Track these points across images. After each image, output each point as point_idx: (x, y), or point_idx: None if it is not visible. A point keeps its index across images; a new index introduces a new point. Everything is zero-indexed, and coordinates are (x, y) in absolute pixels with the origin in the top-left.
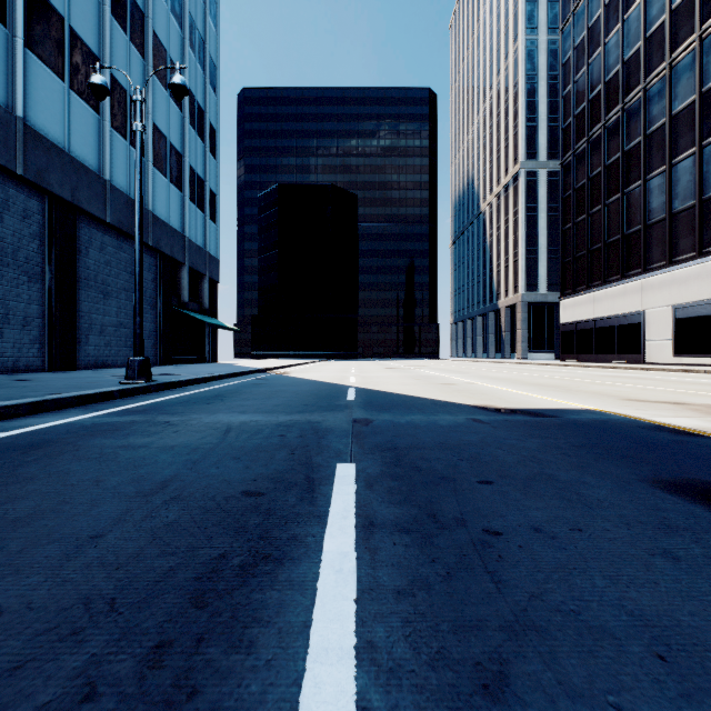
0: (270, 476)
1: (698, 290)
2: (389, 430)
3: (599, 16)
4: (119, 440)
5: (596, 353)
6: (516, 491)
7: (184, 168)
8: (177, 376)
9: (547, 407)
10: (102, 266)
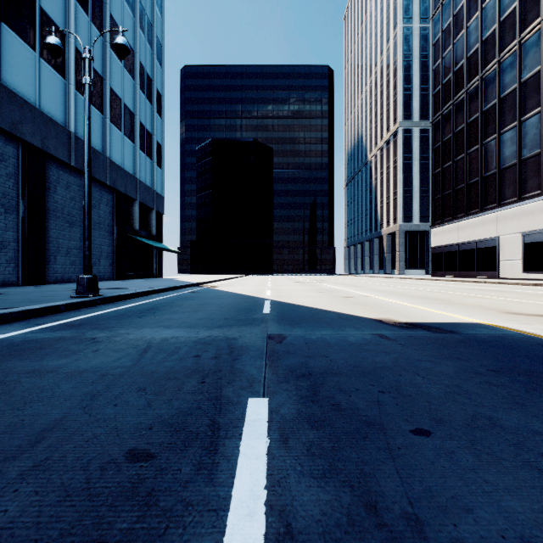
0: (170, 420)
1: (542, 220)
2: (302, 349)
3: (462, 5)
4: (33, 362)
5: (459, 270)
6: (464, 450)
7: (136, 124)
8: (124, 289)
9: (440, 320)
10: (68, 200)
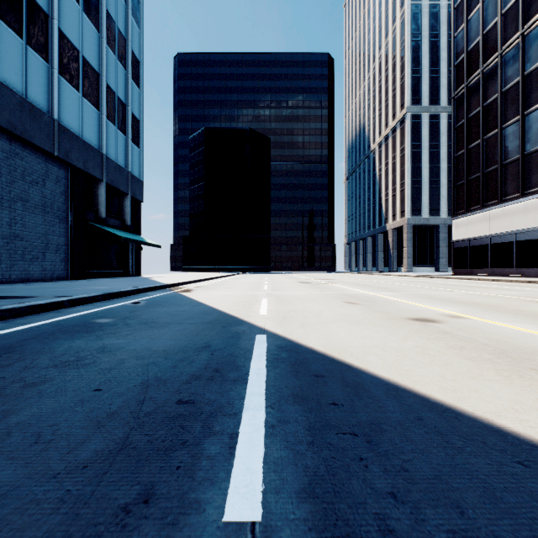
0: None
1: None
2: None
3: None
4: None
5: (491, 267)
6: None
7: (102, 87)
8: (1, 301)
9: None
10: None
